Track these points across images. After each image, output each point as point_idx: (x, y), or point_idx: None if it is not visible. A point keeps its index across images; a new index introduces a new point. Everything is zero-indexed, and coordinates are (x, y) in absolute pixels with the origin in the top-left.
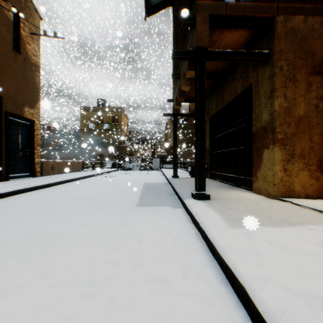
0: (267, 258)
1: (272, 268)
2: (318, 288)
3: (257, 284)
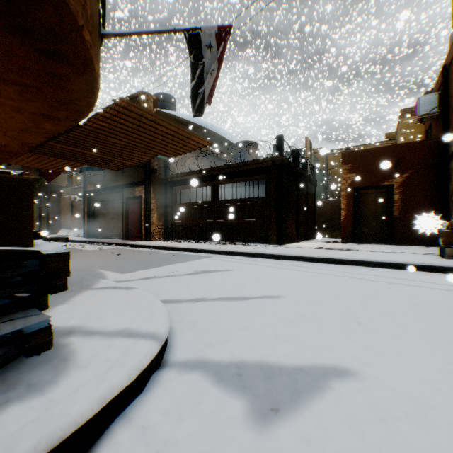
0: None
1: None
2: None
3: None
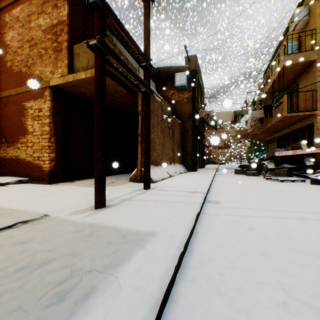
0: (172, 214)
1: (177, 212)
2: (172, 207)
3: (193, 211)
